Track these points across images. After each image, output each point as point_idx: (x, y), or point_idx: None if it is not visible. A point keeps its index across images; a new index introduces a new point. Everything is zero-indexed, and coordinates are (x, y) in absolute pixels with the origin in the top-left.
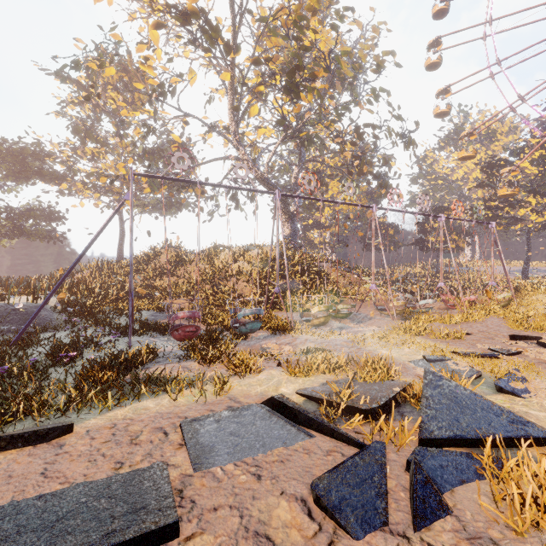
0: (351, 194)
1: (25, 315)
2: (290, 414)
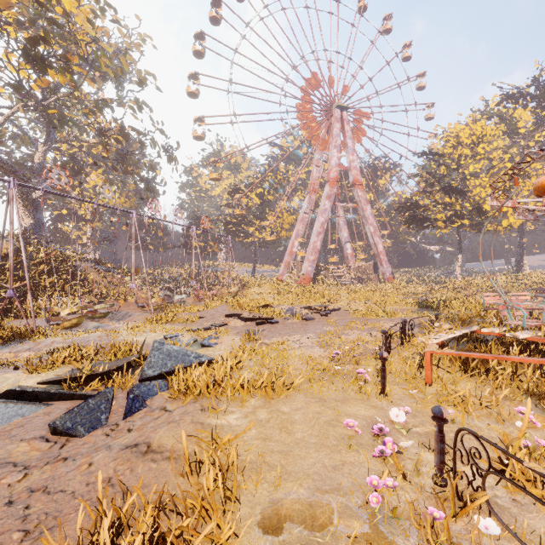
0: (110, 198)
1: None
2: (30, 397)
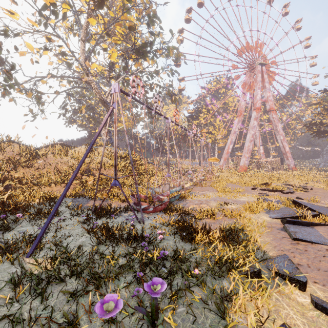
0: (186, 124)
1: None
2: (299, 223)
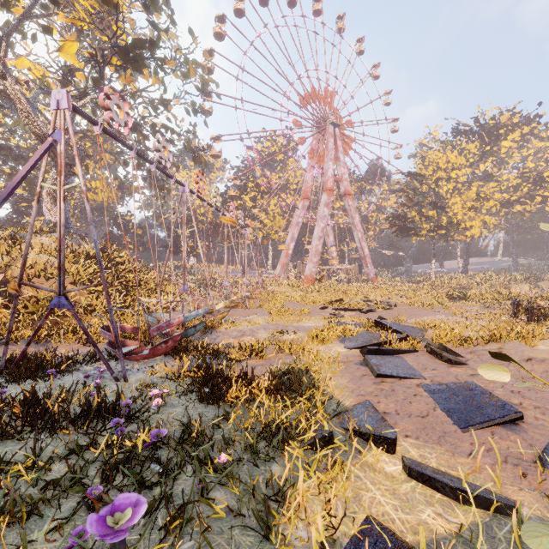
0: (218, 201)
1: None
2: (383, 353)
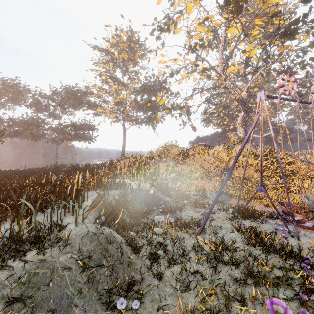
0: None
1: (153, 197)
2: None
